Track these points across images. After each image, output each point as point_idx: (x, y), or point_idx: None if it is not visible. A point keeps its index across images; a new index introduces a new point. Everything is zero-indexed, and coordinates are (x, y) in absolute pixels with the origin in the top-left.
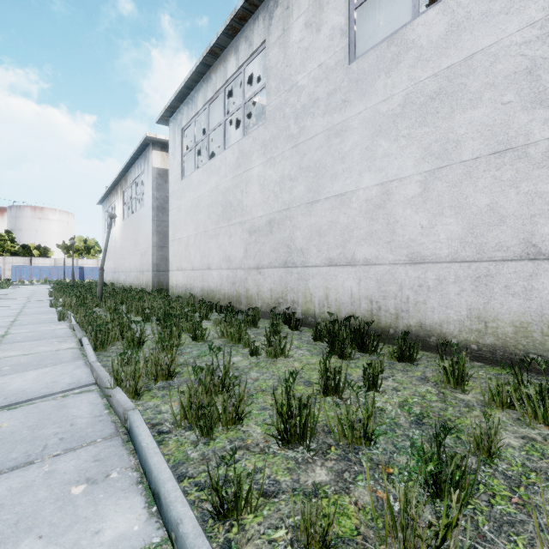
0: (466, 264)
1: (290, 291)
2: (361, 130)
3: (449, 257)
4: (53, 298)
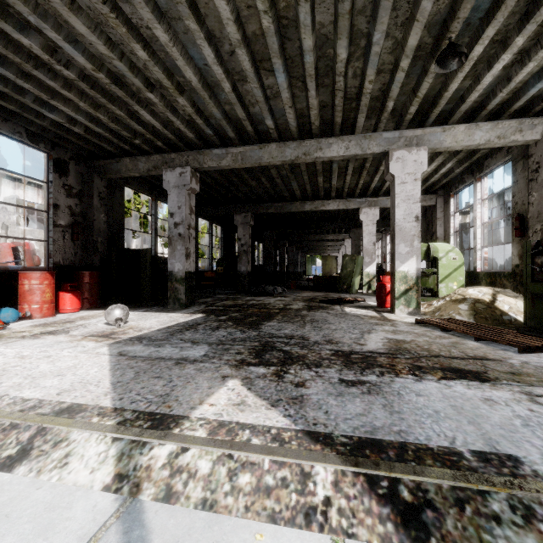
0: None
1: None
2: None
3: None
4: None
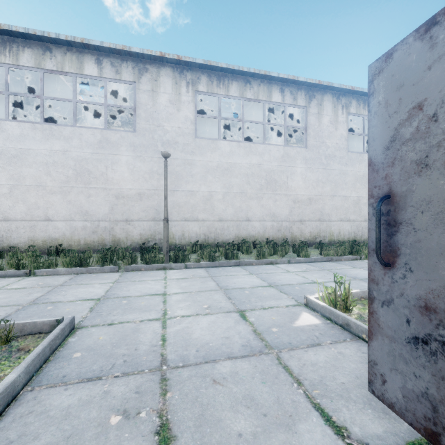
0: (27, 222)
1: None
2: None
3: (21, 219)
4: None
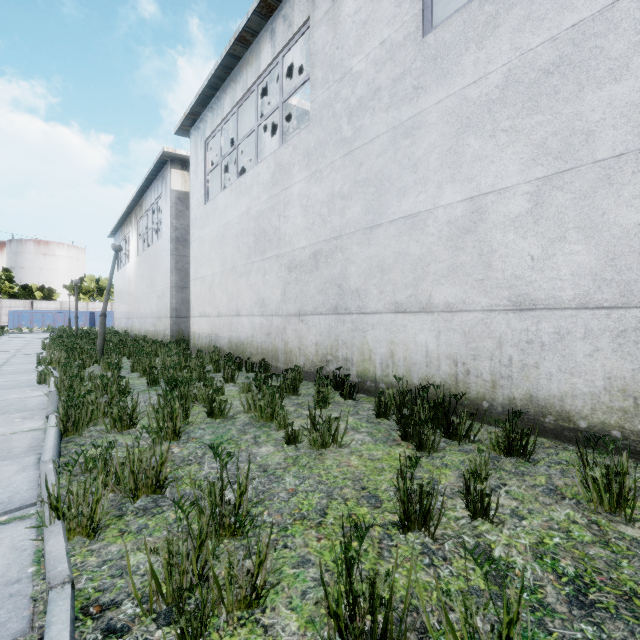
0: (603, 312)
1: (342, 345)
2: (441, 126)
3: (576, 301)
4: (41, 353)
